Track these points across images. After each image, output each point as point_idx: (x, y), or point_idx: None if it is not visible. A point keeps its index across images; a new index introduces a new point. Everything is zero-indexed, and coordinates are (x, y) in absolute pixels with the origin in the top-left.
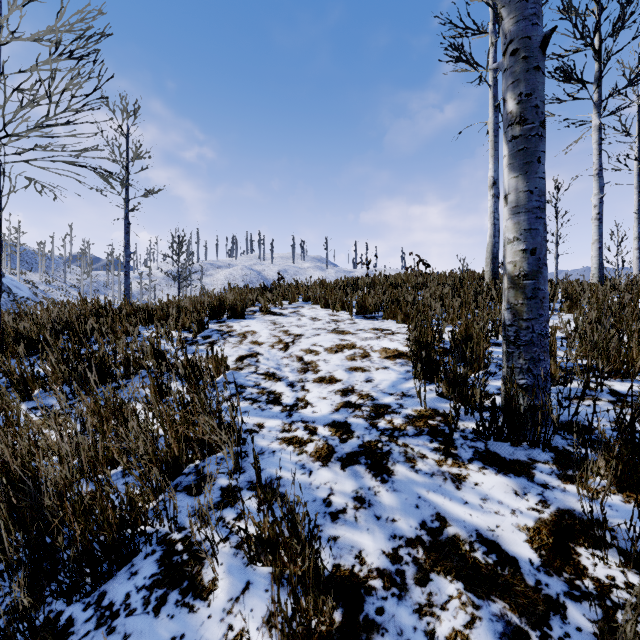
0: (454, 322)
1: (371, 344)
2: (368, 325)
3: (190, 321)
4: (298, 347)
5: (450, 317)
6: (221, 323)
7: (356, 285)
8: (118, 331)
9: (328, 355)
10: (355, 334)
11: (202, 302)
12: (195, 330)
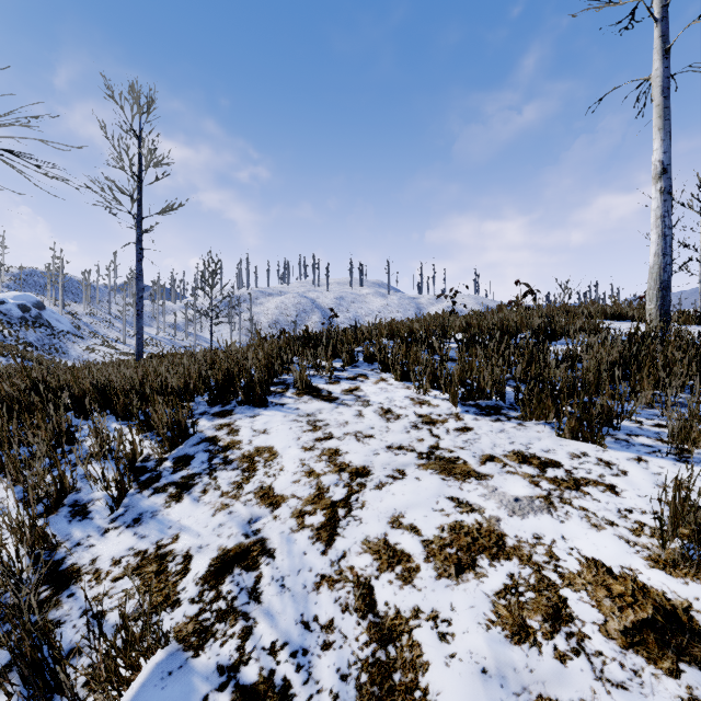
0: (698, 444)
1: (543, 536)
2: (499, 440)
3: (159, 424)
4: (358, 529)
5: (692, 435)
6: (223, 417)
7: (442, 331)
8: (8, 456)
9: (440, 586)
10: (484, 479)
11: (214, 363)
12: (164, 444)
